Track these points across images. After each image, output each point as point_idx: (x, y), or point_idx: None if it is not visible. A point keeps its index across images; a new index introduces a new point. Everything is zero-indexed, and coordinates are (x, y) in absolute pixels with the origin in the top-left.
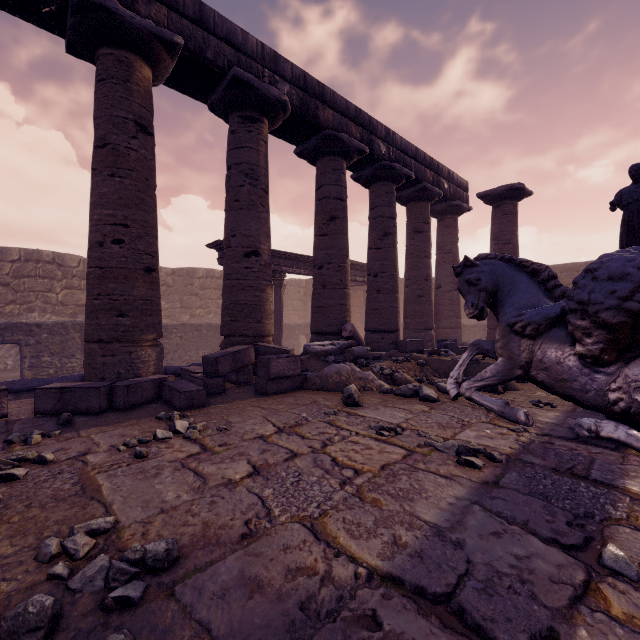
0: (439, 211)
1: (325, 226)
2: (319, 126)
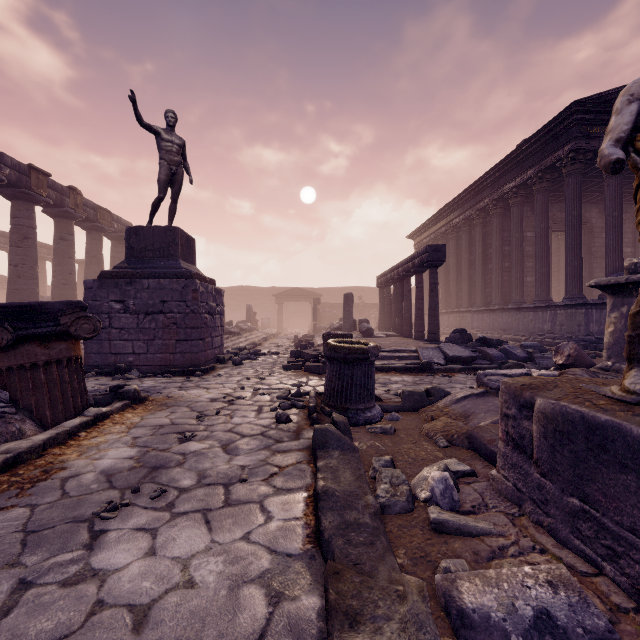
0: None
1: None
2: None
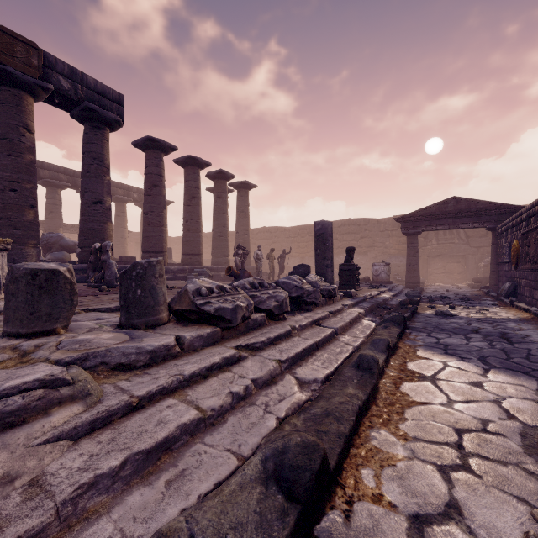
0: (139, 206)
1: (48, 215)
2: (41, 178)
